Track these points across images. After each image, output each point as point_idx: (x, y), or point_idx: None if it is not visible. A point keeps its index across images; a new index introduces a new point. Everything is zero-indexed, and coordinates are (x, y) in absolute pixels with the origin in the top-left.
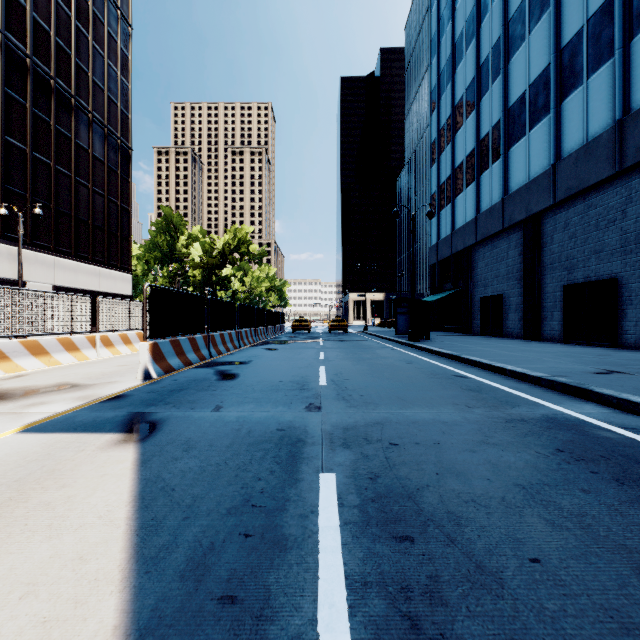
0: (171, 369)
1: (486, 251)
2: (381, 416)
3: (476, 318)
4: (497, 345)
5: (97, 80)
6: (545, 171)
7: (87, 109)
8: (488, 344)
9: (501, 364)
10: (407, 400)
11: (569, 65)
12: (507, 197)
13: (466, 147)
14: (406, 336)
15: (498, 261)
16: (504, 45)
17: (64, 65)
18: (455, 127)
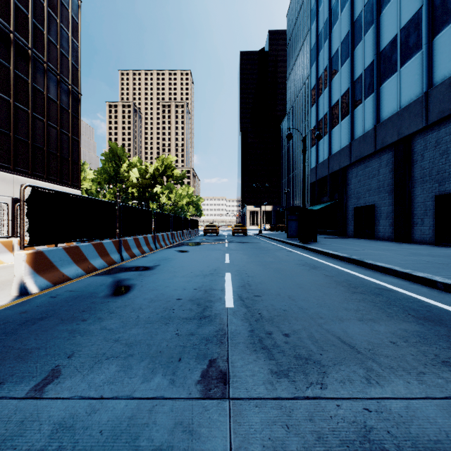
0: (64, 279)
1: (359, 170)
2: (350, 421)
3: (350, 224)
4: (381, 247)
5: (51, 38)
6: (417, 99)
7: (42, 59)
8: (371, 246)
9: (422, 273)
10: (361, 350)
11: (441, 4)
12: (379, 124)
13: (341, 88)
14: (295, 238)
15: (370, 178)
16: (376, 0)
17: (22, 23)
18: (331, 74)
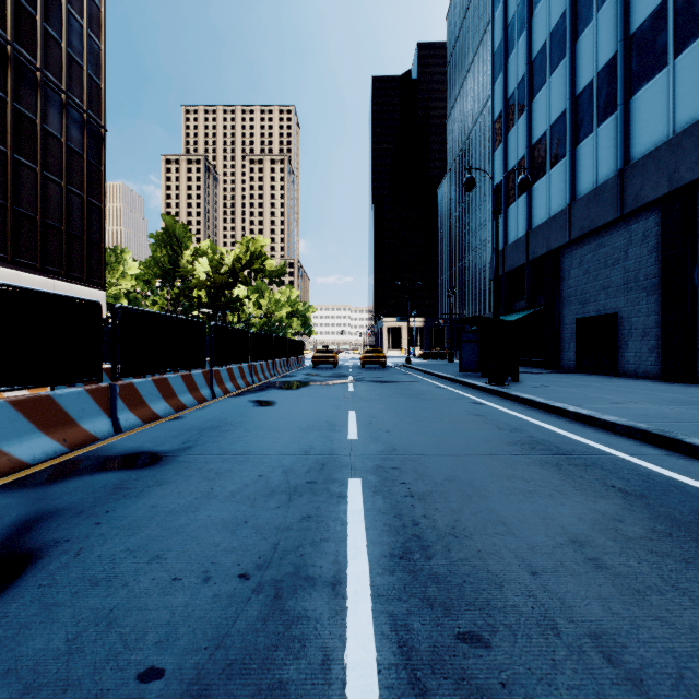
0: None
1: (585, 253)
2: None
3: (567, 348)
4: (658, 395)
5: (50, 28)
6: None
7: (33, 64)
8: (635, 393)
9: None
10: None
11: None
12: (629, 167)
13: (551, 112)
14: (473, 374)
15: (608, 265)
16: None
17: None
18: (532, 89)
